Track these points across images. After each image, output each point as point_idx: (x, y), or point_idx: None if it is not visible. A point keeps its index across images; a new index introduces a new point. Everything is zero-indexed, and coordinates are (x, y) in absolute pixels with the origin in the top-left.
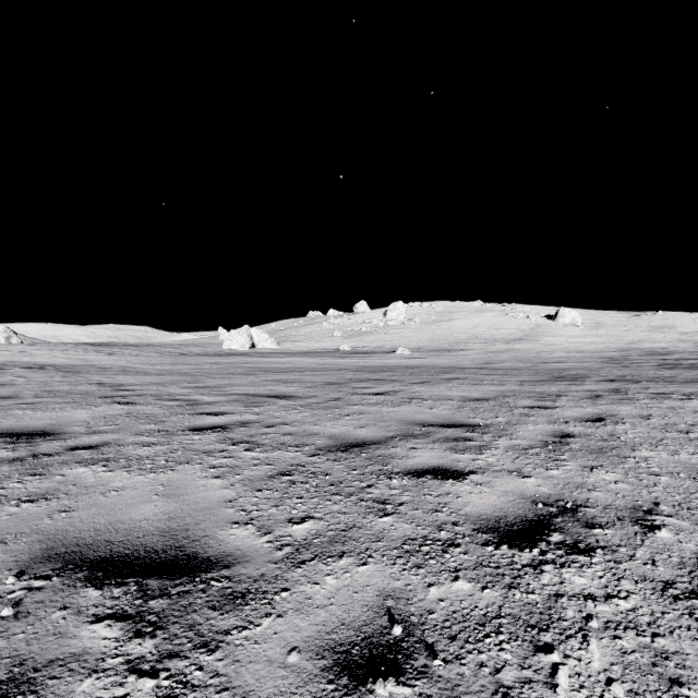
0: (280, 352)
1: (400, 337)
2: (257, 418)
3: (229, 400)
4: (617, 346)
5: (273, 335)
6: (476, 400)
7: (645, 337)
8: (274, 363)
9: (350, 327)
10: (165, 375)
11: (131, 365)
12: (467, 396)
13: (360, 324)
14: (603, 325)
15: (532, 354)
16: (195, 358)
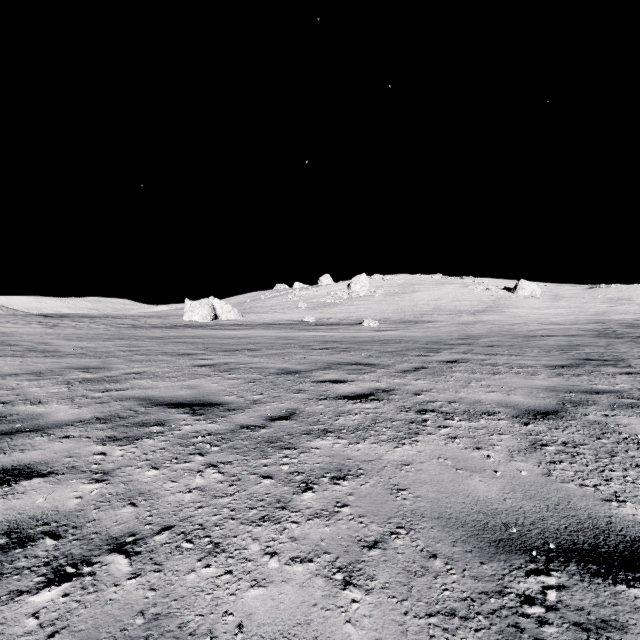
0: (242, 324)
1: (365, 309)
2: (82, 501)
3: (95, 418)
4: (586, 317)
5: (239, 306)
6: (539, 417)
7: (607, 309)
8: (228, 337)
9: (315, 299)
10: (71, 357)
11: (52, 341)
12: (510, 403)
13: (324, 296)
14: (562, 297)
15: (507, 327)
16: (144, 331)
